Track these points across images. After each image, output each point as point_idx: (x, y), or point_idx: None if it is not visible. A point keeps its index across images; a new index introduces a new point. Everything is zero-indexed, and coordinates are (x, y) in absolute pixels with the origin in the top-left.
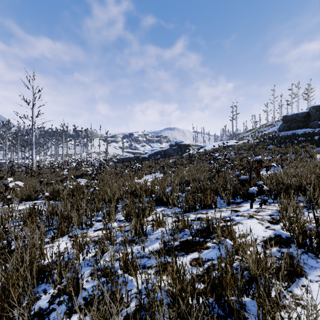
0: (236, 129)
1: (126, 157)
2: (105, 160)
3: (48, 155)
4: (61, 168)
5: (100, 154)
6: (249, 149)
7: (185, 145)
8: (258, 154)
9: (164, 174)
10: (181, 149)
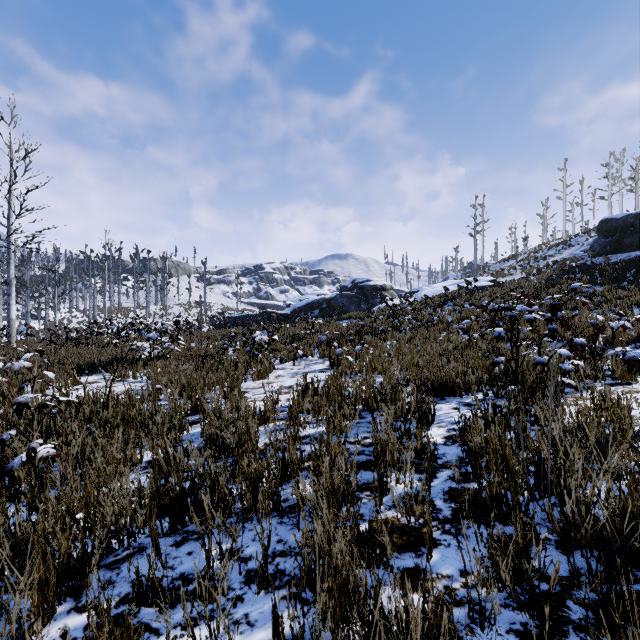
0: (482, 255)
1: (242, 315)
2: (176, 322)
3: (79, 311)
4: (75, 341)
5: (191, 308)
6: (537, 296)
7: (374, 288)
8: (571, 306)
9: (331, 363)
10: (366, 297)
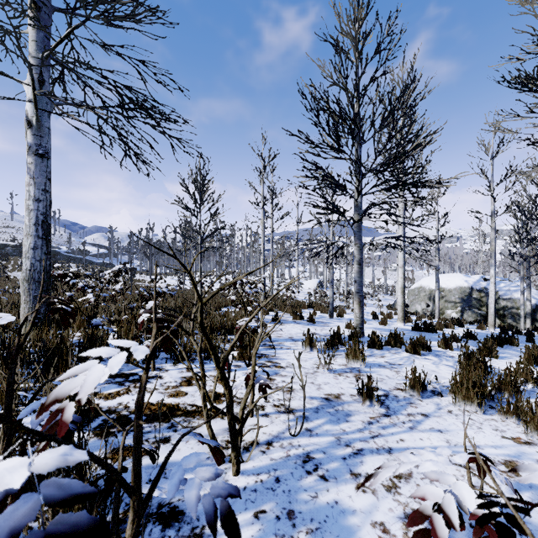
0: None
1: None
2: None
3: None
4: None
5: None
6: None
7: None
8: None
9: None
10: None
